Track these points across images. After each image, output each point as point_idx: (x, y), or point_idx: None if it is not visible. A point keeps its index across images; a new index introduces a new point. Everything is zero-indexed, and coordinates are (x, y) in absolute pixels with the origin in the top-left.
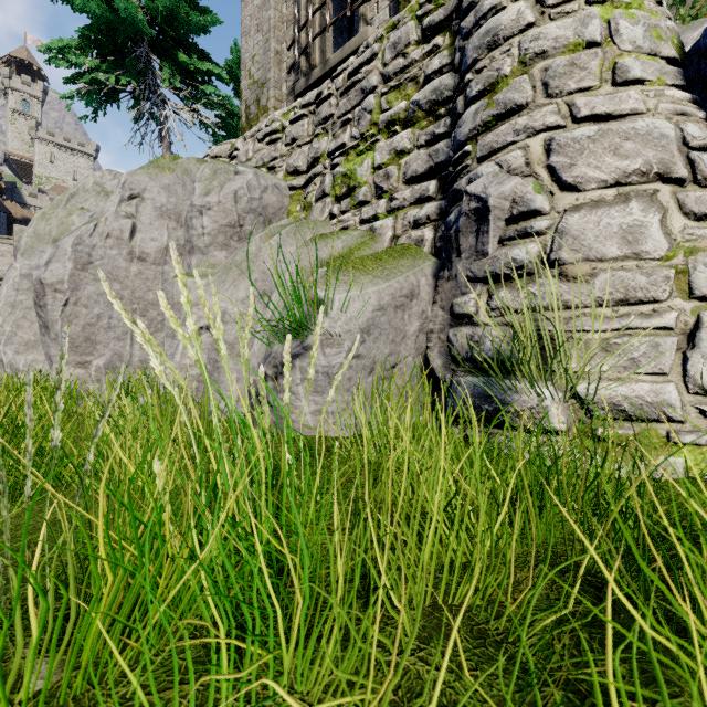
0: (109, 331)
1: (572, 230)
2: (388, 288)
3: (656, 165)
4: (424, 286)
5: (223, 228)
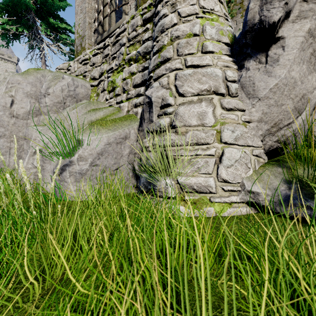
0: None
1: (180, 113)
2: (113, 135)
3: (213, 87)
4: (133, 134)
5: (55, 103)
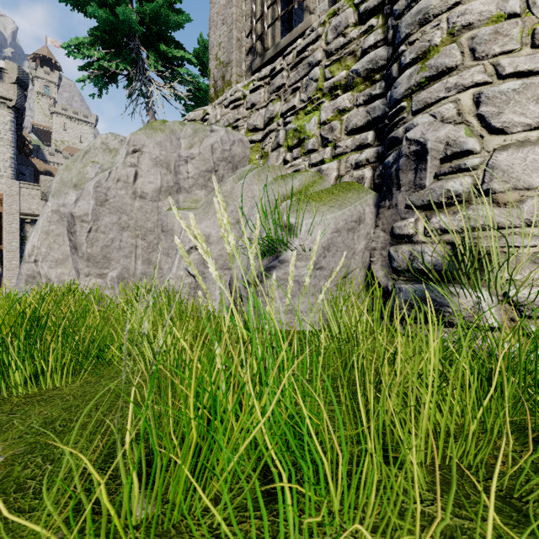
0: (120, 251)
1: (502, 165)
2: (342, 215)
3: None
4: (368, 213)
5: (203, 172)
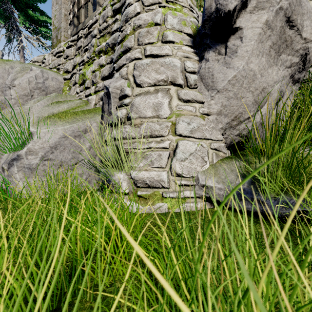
0: None
1: (136, 104)
2: (70, 127)
3: (170, 78)
4: (95, 127)
5: (22, 96)
